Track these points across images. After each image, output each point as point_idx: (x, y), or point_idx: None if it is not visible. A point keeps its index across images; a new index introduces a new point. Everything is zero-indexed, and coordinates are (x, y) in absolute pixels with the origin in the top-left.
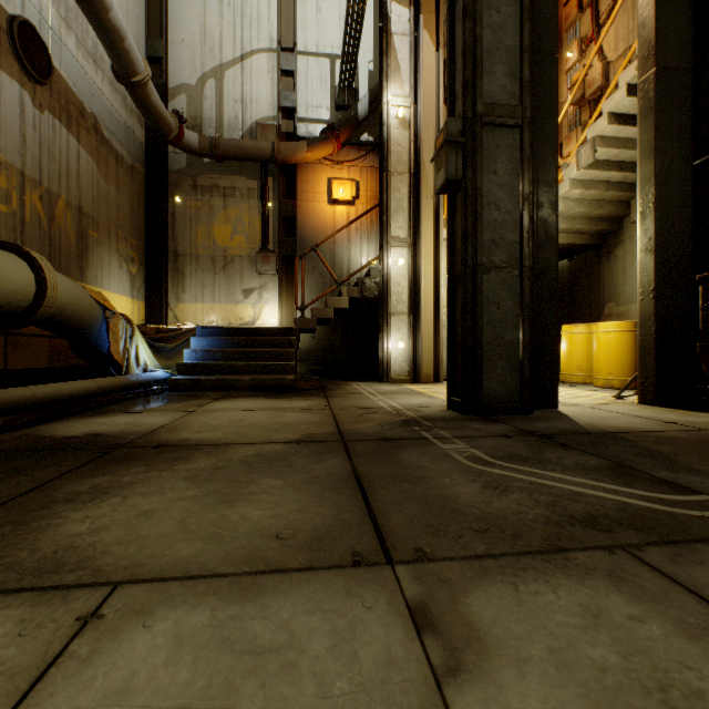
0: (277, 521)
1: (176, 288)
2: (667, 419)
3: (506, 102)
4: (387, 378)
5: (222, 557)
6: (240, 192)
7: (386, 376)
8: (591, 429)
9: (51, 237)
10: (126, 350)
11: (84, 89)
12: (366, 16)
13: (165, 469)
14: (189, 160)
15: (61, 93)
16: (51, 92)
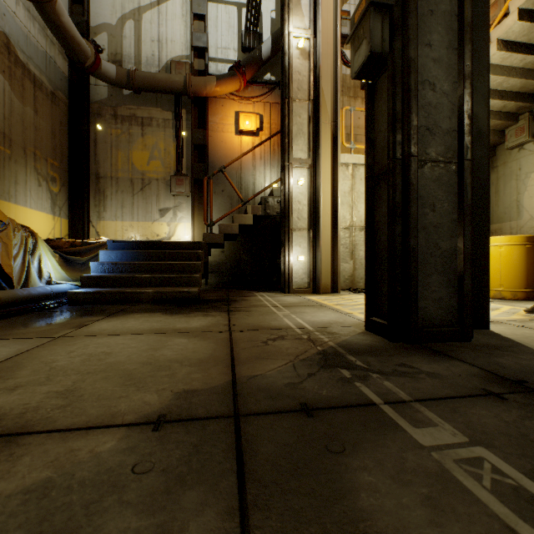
0: None
1: (98, 207)
2: None
3: None
4: (288, 289)
5: None
6: (157, 122)
7: (287, 286)
8: None
9: None
10: (26, 263)
11: None
12: None
13: None
14: (110, 92)
15: None
16: None
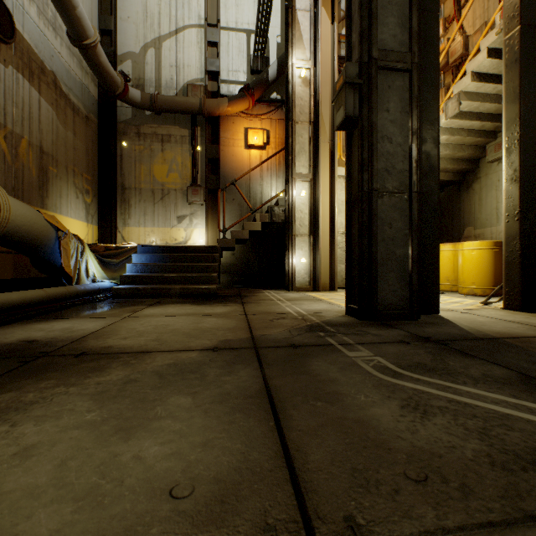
0: (175, 463)
1: (123, 215)
2: None
3: (397, 49)
4: (292, 287)
5: None
6: (175, 138)
7: (291, 285)
8: (477, 334)
9: (15, 171)
10: (77, 264)
11: (45, 50)
12: None
13: (75, 383)
14: (134, 112)
15: (24, 52)
16: (15, 51)
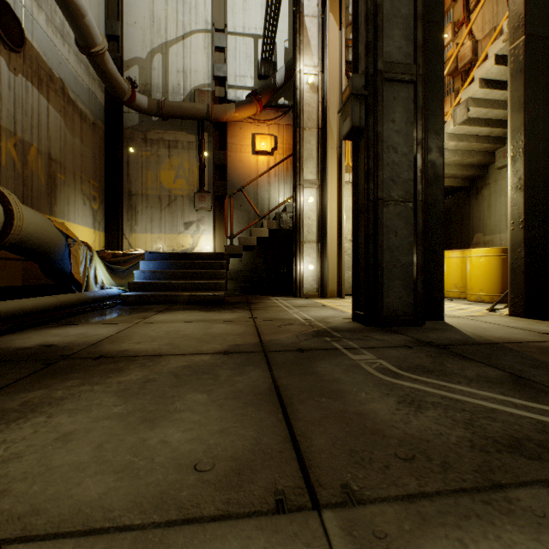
0: (197, 446)
1: (130, 221)
2: (540, 330)
3: (402, 61)
4: (299, 293)
5: (131, 500)
6: (182, 144)
7: (298, 292)
8: (478, 339)
9: (24, 178)
10: (86, 271)
11: (53, 58)
12: (282, 4)
13: (99, 382)
14: (141, 118)
15: (33, 60)
16: (24, 59)
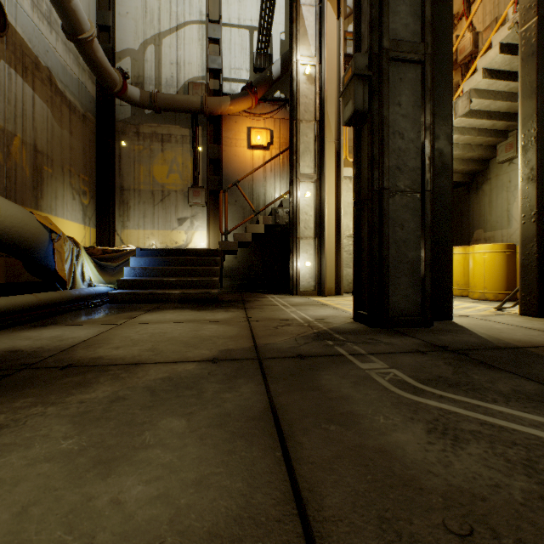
0: (161, 510)
1: (122, 217)
2: None
3: (409, 39)
4: (296, 291)
5: None
6: (175, 138)
7: (295, 289)
8: (497, 343)
9: (7, 170)
10: (72, 268)
11: (39, 45)
12: None
13: (55, 401)
14: (133, 111)
15: (17, 46)
16: (7, 44)
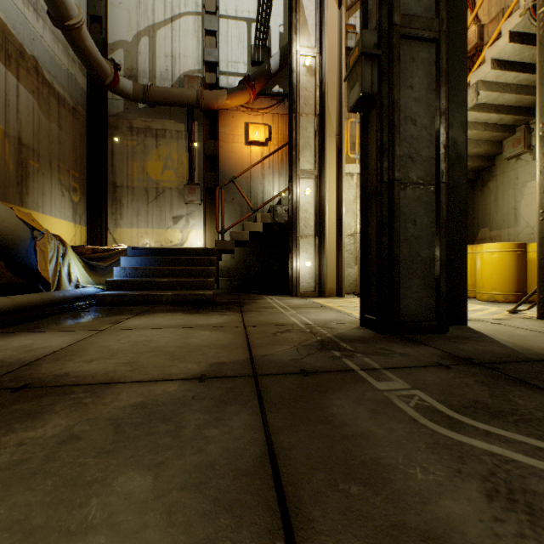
0: None
1: (115, 215)
2: None
3: (422, 15)
4: (296, 292)
5: None
6: (170, 133)
7: (295, 290)
8: (527, 353)
9: None
10: (58, 268)
11: (24, 32)
12: None
13: None
14: (126, 105)
15: None
16: None
